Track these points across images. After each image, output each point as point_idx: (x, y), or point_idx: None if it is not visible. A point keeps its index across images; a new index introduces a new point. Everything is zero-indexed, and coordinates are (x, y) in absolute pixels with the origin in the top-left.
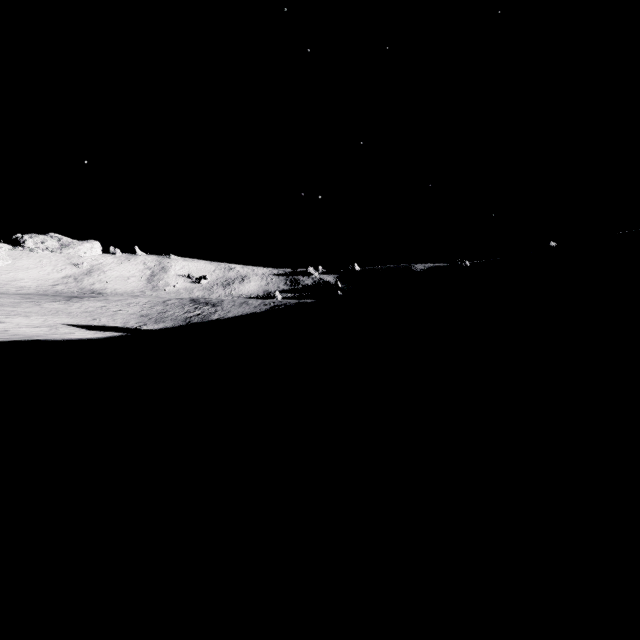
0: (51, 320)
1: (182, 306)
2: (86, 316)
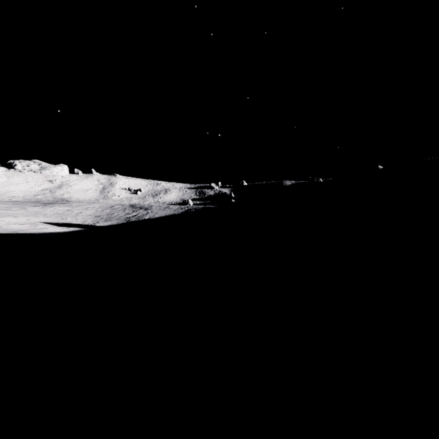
0: (32, 219)
1: (124, 210)
2: (57, 216)
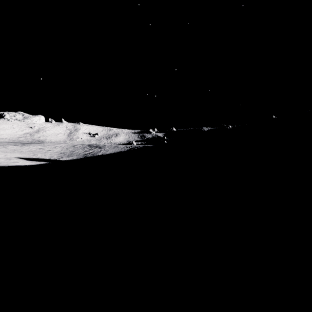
0: (9, 155)
1: (83, 148)
2: (30, 153)
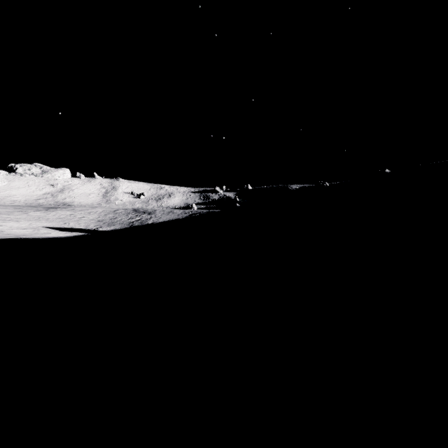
0: (34, 224)
1: (127, 214)
2: (59, 221)
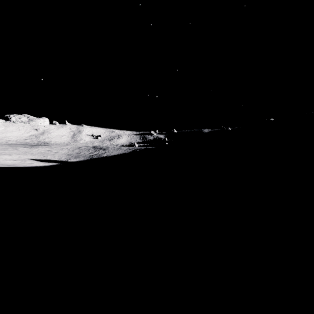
0: (22, 157)
1: (88, 150)
2: (40, 155)
